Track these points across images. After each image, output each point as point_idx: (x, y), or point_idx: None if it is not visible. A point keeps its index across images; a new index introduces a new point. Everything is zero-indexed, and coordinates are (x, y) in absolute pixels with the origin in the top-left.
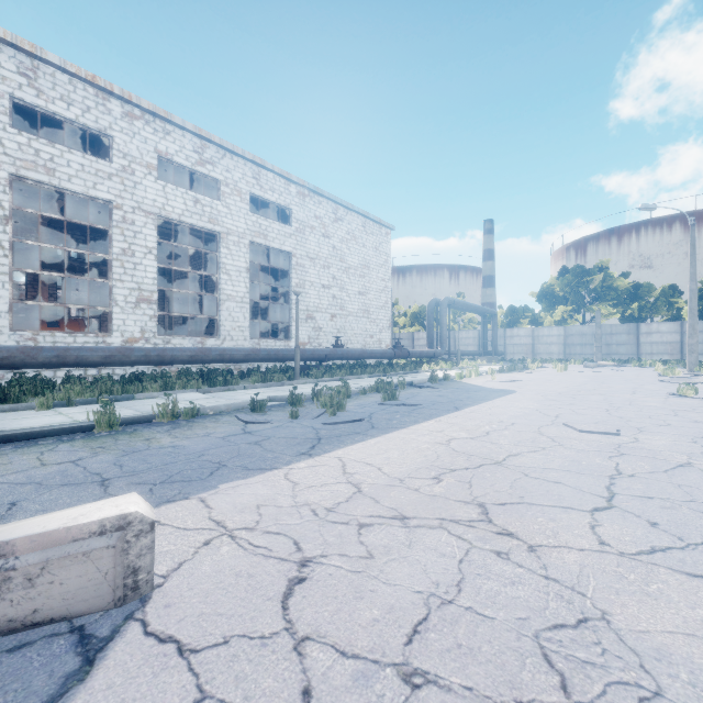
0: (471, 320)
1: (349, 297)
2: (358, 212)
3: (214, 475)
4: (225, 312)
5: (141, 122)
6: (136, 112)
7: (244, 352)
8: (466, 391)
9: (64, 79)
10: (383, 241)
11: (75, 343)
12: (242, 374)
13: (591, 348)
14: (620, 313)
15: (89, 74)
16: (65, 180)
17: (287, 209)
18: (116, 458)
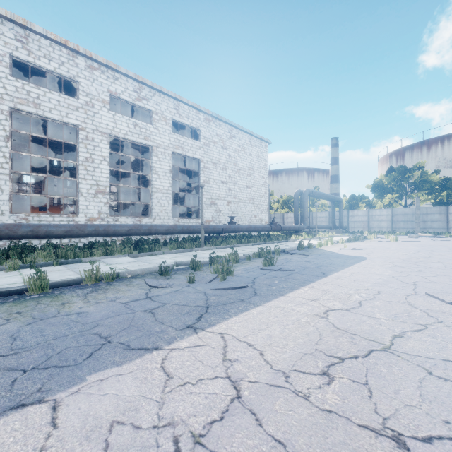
0: (324, 204)
1: (240, 189)
2: (246, 131)
3: (92, 357)
4: (155, 200)
5: (98, 72)
6: (95, 65)
7: (165, 227)
8: (327, 257)
9: (46, 43)
10: (263, 151)
11: (53, 221)
12: (165, 242)
13: (411, 224)
14: (432, 199)
15: (63, 39)
16: (47, 111)
17: (197, 130)
18: (19, 328)
